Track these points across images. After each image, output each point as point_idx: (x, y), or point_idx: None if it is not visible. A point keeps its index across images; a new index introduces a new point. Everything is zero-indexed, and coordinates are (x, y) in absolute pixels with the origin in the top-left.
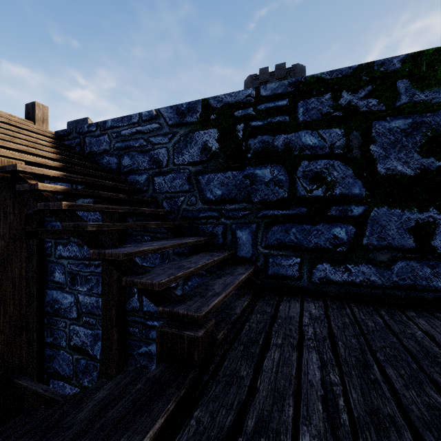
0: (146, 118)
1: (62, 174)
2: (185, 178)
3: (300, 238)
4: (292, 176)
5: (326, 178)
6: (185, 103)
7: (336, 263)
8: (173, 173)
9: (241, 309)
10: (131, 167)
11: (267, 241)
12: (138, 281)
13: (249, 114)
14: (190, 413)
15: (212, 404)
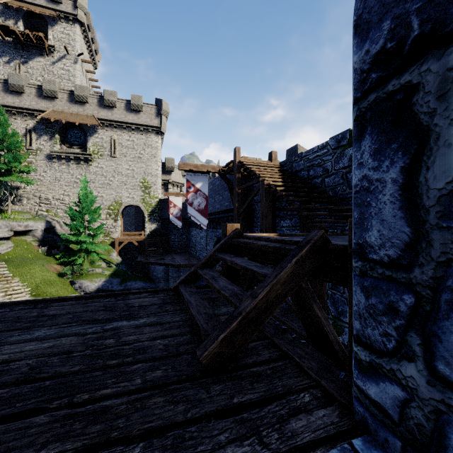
0: (321, 148)
1: (283, 184)
2: (340, 177)
3: None
4: None
5: None
6: (340, 135)
7: None
8: (334, 175)
9: None
10: (313, 175)
11: None
12: (303, 213)
13: None
14: None
15: None
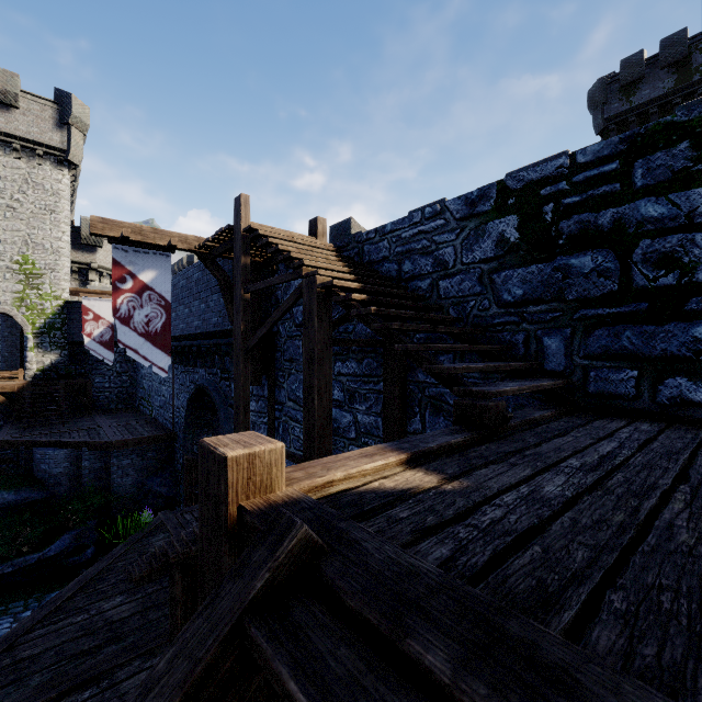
0: (429, 216)
1: (360, 286)
2: (475, 279)
3: (638, 344)
4: (625, 261)
5: (681, 260)
6: (476, 191)
7: (698, 377)
8: (462, 274)
9: (541, 416)
10: (412, 273)
11: (587, 349)
12: (436, 367)
13: (560, 189)
14: (481, 445)
15: (499, 445)
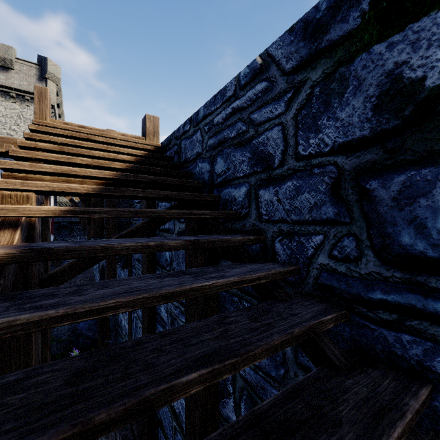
0: (245, 81)
1: (64, 210)
2: (323, 189)
3: None
4: None
5: None
6: None
7: None
8: (296, 178)
9: None
10: (225, 175)
11: None
12: None
13: None
14: None
15: None
